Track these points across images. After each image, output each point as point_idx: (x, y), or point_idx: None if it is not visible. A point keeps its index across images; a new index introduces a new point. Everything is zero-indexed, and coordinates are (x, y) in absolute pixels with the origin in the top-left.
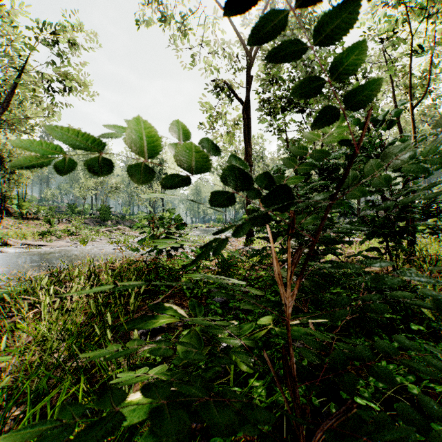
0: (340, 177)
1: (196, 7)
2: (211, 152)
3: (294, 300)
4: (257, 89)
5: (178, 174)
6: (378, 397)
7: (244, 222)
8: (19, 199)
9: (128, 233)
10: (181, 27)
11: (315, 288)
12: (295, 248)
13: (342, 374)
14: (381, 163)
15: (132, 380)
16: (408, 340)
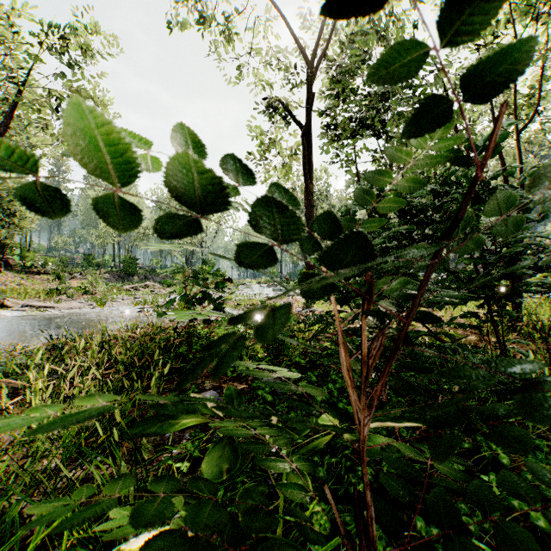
0: (428, 220)
1: (243, 8)
2: (240, 179)
3: (368, 386)
4: (320, 108)
5: (177, 213)
6: (487, 528)
7: (283, 306)
8: (22, 249)
9: (158, 291)
10: (225, 32)
11: (404, 391)
12: (373, 327)
13: (451, 537)
14: (528, 194)
15: (123, 531)
16: (548, 471)
